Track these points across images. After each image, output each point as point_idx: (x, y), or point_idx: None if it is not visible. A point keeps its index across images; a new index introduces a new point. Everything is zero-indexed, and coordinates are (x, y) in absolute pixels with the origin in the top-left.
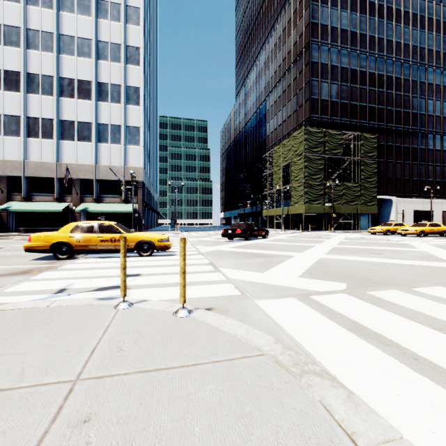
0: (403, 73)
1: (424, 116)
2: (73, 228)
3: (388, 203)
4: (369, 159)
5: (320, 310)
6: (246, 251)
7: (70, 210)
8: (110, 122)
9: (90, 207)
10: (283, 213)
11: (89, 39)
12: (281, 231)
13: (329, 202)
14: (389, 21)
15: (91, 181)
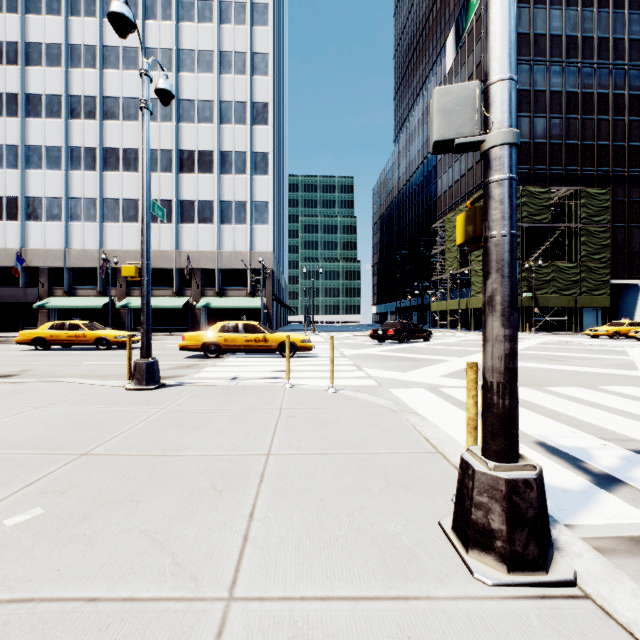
0: None
1: None
2: (220, 328)
3: (632, 291)
4: (596, 225)
5: (440, 395)
6: (396, 355)
7: (190, 305)
8: (234, 199)
9: (213, 302)
10: (459, 307)
11: (211, 101)
12: (456, 332)
13: (530, 291)
14: (633, 11)
15: (213, 271)
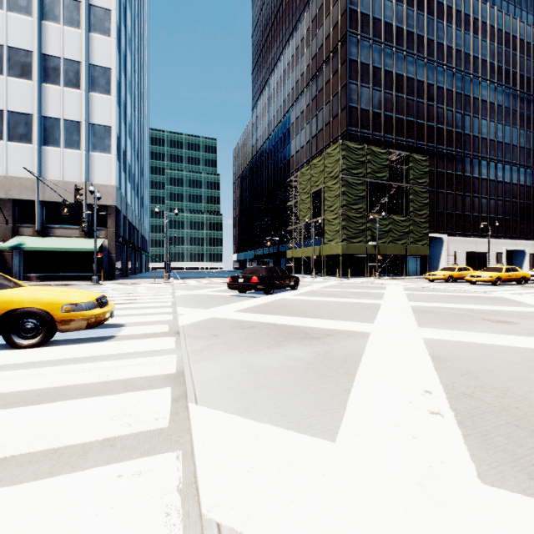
0: (455, 85)
1: (478, 138)
2: None
3: (438, 243)
4: (420, 186)
5: None
6: (268, 320)
7: None
8: (63, 116)
9: (28, 242)
10: (314, 254)
11: None
12: (311, 277)
13: (373, 240)
14: (439, 20)
15: (32, 203)
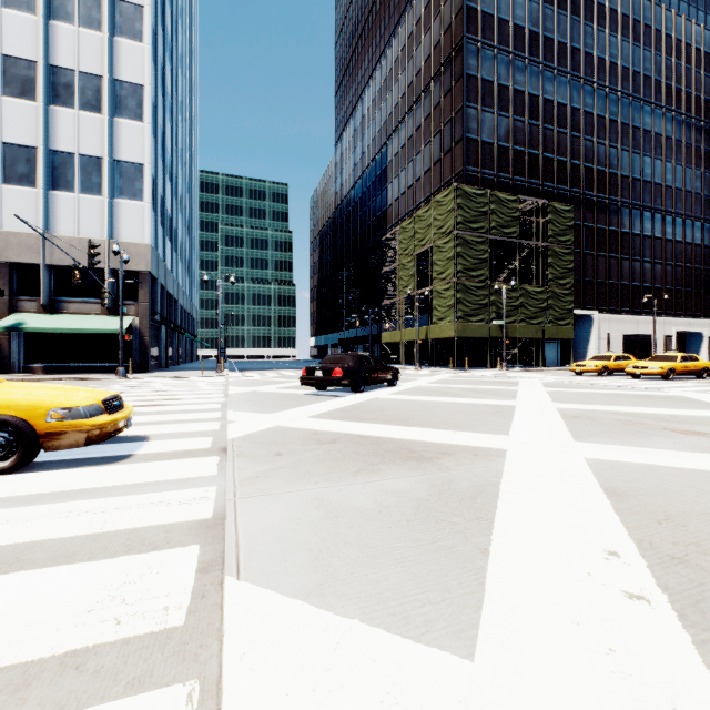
0: (609, 110)
1: (639, 182)
2: None
3: (586, 323)
4: (561, 246)
5: None
6: (356, 430)
7: None
8: (78, 150)
9: (31, 321)
10: (418, 337)
11: None
12: (415, 368)
13: (498, 318)
14: (587, 22)
15: (36, 268)
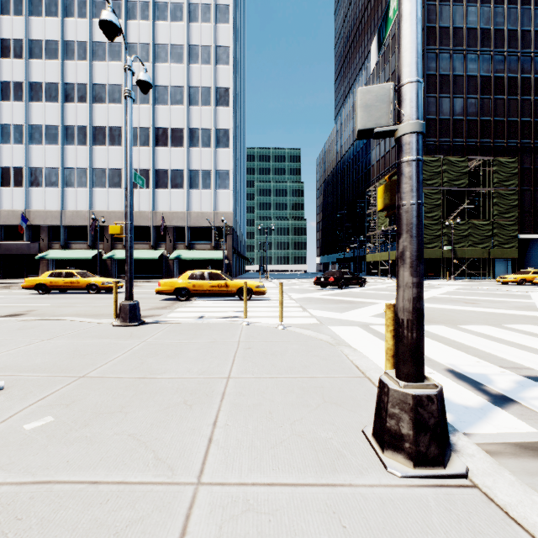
0: None
1: None
2: (189, 276)
3: (537, 244)
4: (506, 189)
5: (370, 331)
6: (335, 298)
7: (164, 257)
8: (201, 168)
9: (183, 254)
10: (389, 258)
11: (181, 86)
12: (387, 279)
13: (449, 244)
14: None
15: (183, 228)
